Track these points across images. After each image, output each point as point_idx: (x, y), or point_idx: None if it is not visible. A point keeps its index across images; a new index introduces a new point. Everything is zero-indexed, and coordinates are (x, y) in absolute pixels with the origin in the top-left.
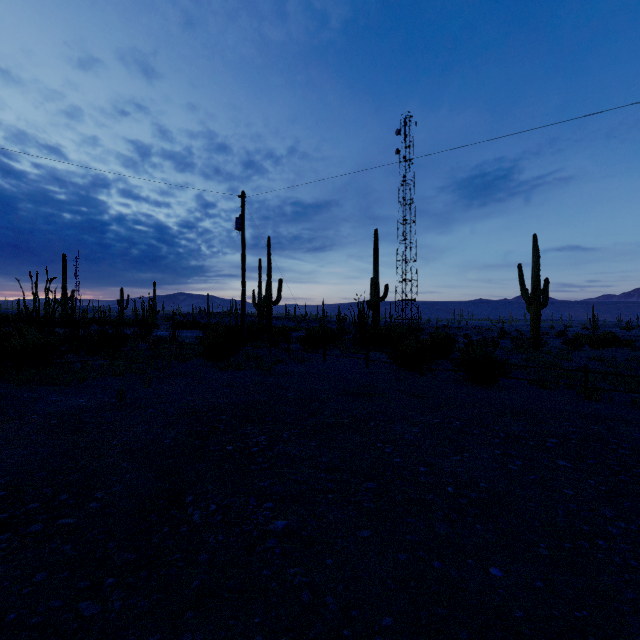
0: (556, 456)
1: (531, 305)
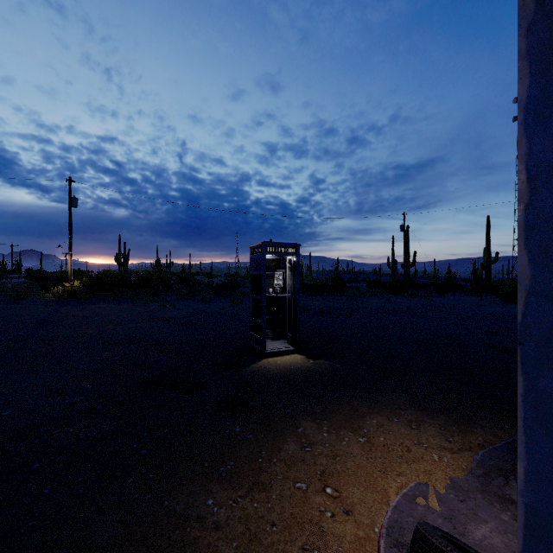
0: None
1: None
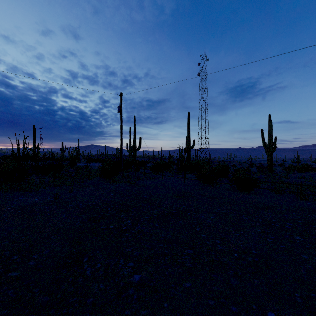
0: (292, 233)
1: (267, 150)
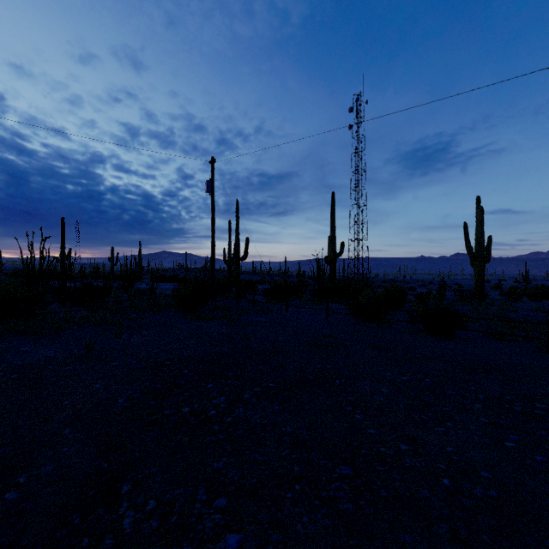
0: None
1: (475, 260)
